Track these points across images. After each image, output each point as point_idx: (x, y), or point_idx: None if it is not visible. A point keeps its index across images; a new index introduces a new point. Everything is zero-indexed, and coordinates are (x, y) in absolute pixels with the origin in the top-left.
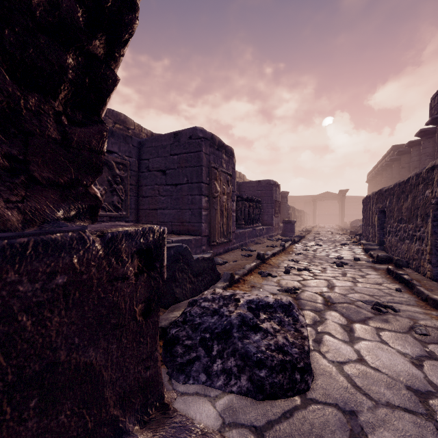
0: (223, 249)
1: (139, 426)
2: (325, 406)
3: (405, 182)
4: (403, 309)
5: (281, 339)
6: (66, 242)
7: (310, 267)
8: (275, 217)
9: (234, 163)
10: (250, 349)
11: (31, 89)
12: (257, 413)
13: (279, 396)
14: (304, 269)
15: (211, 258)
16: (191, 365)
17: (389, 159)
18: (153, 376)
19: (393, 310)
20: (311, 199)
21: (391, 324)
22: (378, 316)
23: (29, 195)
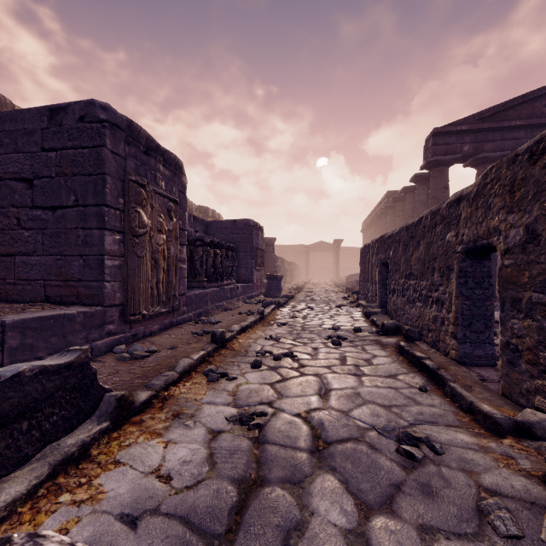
0: (160, 324)
1: None
2: None
3: (416, 224)
4: (445, 442)
5: None
6: None
7: (295, 348)
8: (257, 271)
9: (184, 184)
10: None
11: None
12: None
13: None
14: (285, 354)
15: (76, 363)
16: None
17: (384, 206)
18: None
19: (432, 449)
20: (303, 249)
21: (441, 501)
22: (413, 475)
23: None
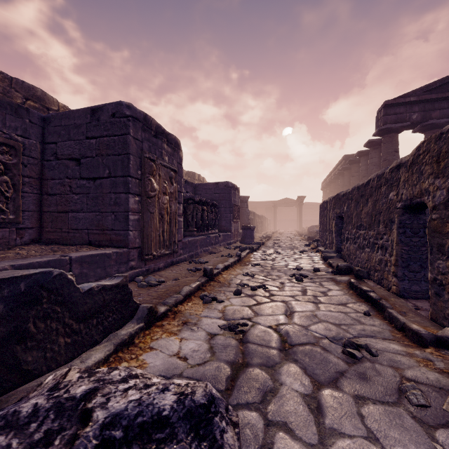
0: (164, 263)
1: None
2: None
3: (365, 185)
4: (380, 349)
5: None
6: None
7: (266, 282)
8: (234, 223)
9: (181, 158)
10: None
11: None
12: None
13: None
14: (259, 286)
15: (121, 285)
16: None
17: (341, 168)
18: None
19: (370, 352)
20: (271, 205)
21: (372, 383)
22: (353, 367)
23: None
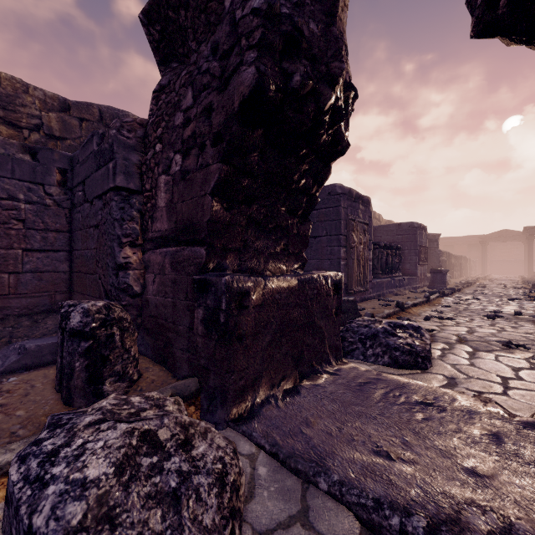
0: (359, 298)
1: (335, 364)
2: (435, 374)
3: None
4: None
5: (410, 341)
6: (316, 278)
7: (455, 317)
8: (420, 266)
9: (370, 212)
10: (390, 342)
11: (291, 216)
12: (394, 371)
13: (407, 368)
14: (447, 318)
15: (353, 301)
16: (353, 351)
17: None
18: (339, 345)
19: (524, 348)
20: (478, 240)
21: (513, 354)
22: (505, 350)
23: (287, 259)
